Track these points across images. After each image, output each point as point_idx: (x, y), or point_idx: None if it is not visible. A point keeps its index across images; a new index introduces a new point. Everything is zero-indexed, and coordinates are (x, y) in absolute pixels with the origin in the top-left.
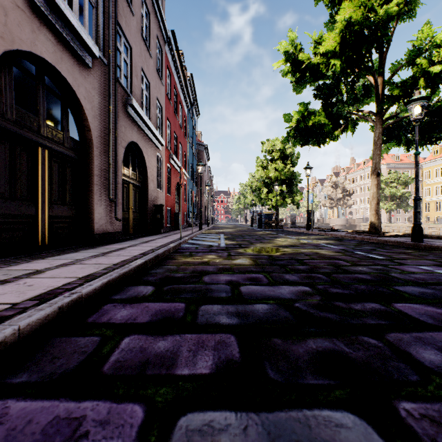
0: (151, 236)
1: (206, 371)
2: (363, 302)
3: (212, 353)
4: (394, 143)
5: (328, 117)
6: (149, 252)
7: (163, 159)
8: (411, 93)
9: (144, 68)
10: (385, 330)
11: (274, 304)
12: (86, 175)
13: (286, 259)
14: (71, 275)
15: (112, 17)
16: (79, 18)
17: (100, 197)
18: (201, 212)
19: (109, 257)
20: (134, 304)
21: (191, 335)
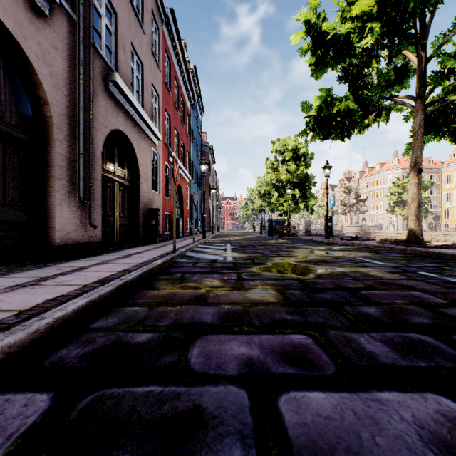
0: (141, 247)
1: None
2: None
3: None
4: (431, 137)
5: (356, 102)
6: (115, 276)
7: (160, 156)
8: None
9: (135, 43)
10: None
11: None
12: (44, 166)
13: (331, 288)
14: None
15: None
16: None
17: (65, 195)
18: (204, 218)
19: (35, 291)
20: None
21: None
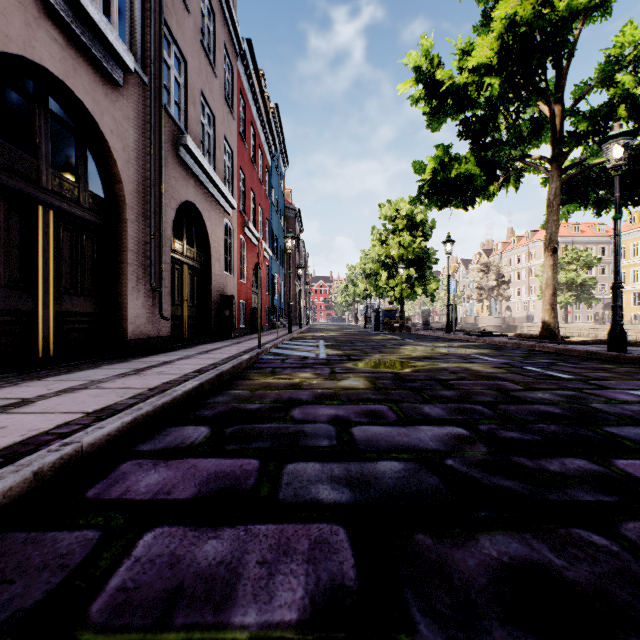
0: (215, 343)
1: (292, 614)
2: (561, 457)
3: (304, 570)
4: (576, 205)
5: (479, 165)
6: (209, 368)
7: (234, 228)
8: (605, 128)
9: (206, 91)
10: (615, 515)
11: (411, 460)
12: (115, 251)
13: (422, 379)
14: (75, 408)
15: (156, 13)
16: (106, 13)
17: (137, 283)
18: (290, 307)
19: (144, 377)
20: (173, 460)
21: (267, 526)
